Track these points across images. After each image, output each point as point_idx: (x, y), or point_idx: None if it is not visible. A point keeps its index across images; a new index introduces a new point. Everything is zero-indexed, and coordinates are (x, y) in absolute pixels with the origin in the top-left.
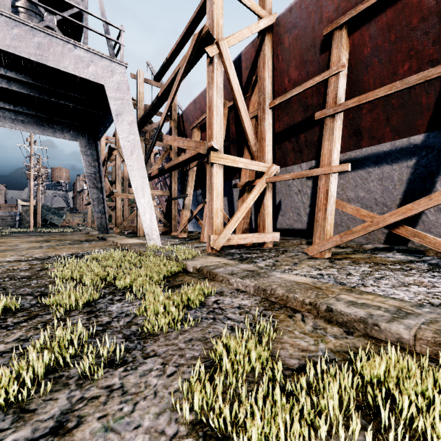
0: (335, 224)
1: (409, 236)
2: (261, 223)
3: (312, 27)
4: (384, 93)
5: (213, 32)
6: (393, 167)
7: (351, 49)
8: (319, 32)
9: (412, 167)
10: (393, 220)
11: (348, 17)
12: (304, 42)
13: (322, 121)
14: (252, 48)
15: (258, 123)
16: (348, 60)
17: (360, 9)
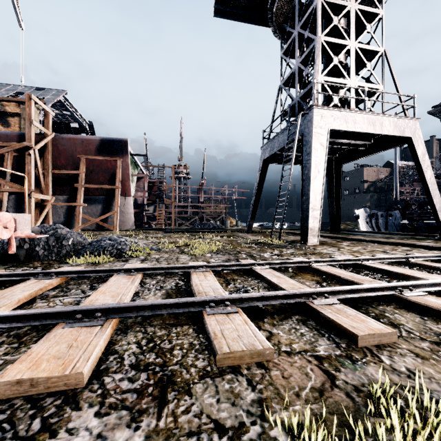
0: None
1: (102, 224)
2: (47, 221)
3: (72, 150)
4: (96, 187)
5: (31, 143)
6: (99, 204)
7: (86, 165)
8: (75, 153)
9: (104, 205)
10: (98, 220)
11: (86, 157)
12: (69, 153)
13: (75, 183)
14: (38, 138)
15: (45, 177)
16: (85, 168)
17: (90, 157)
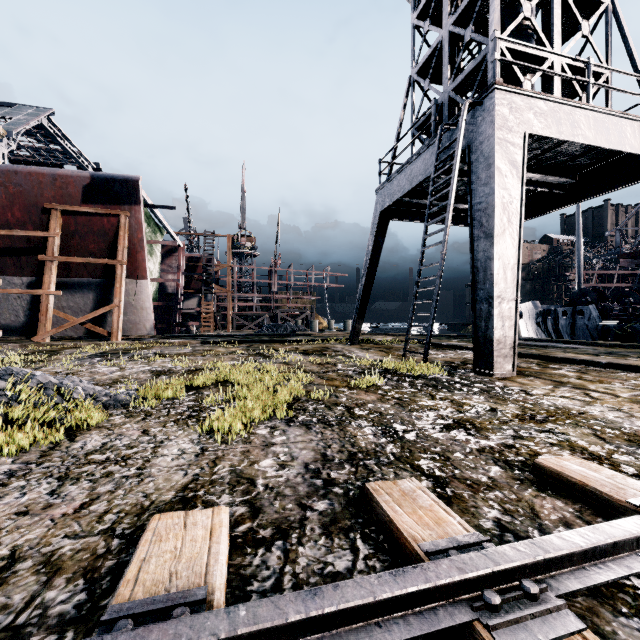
0: (53, 324)
1: (90, 328)
2: None
3: (36, 195)
4: (80, 261)
5: None
6: (89, 291)
7: (63, 222)
8: (41, 201)
9: (99, 293)
10: (83, 321)
11: (61, 208)
12: (29, 199)
13: (42, 254)
14: None
15: None
16: (62, 227)
17: (69, 208)
